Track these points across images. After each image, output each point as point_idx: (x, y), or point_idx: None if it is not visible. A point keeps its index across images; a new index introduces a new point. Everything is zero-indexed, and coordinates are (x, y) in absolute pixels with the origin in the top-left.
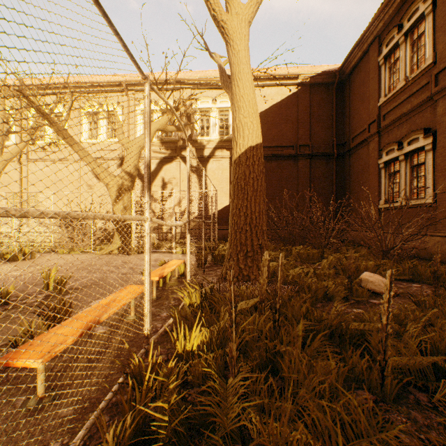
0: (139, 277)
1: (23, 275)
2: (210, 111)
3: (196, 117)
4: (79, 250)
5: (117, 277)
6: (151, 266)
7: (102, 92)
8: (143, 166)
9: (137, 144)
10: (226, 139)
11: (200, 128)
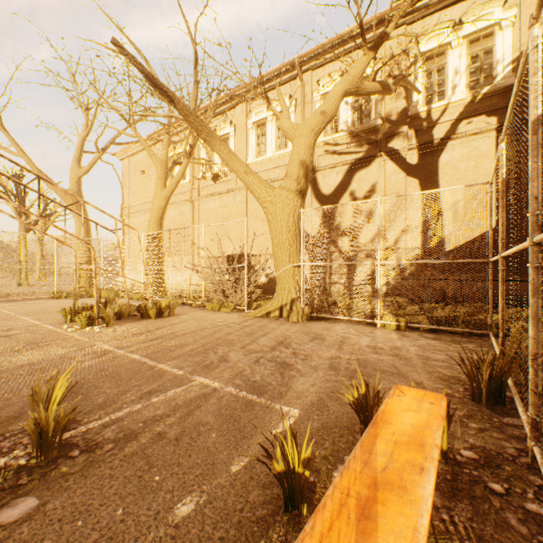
0: (281, 421)
1: (106, 353)
2: (446, 51)
3: (417, 72)
4: (228, 307)
5: (232, 400)
6: (327, 366)
7: (270, 89)
8: (324, 181)
9: (309, 126)
10: (485, 94)
11: (423, 92)
